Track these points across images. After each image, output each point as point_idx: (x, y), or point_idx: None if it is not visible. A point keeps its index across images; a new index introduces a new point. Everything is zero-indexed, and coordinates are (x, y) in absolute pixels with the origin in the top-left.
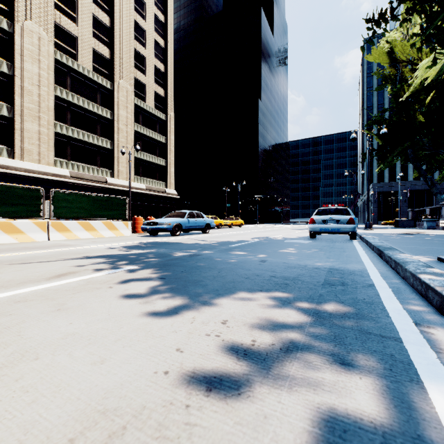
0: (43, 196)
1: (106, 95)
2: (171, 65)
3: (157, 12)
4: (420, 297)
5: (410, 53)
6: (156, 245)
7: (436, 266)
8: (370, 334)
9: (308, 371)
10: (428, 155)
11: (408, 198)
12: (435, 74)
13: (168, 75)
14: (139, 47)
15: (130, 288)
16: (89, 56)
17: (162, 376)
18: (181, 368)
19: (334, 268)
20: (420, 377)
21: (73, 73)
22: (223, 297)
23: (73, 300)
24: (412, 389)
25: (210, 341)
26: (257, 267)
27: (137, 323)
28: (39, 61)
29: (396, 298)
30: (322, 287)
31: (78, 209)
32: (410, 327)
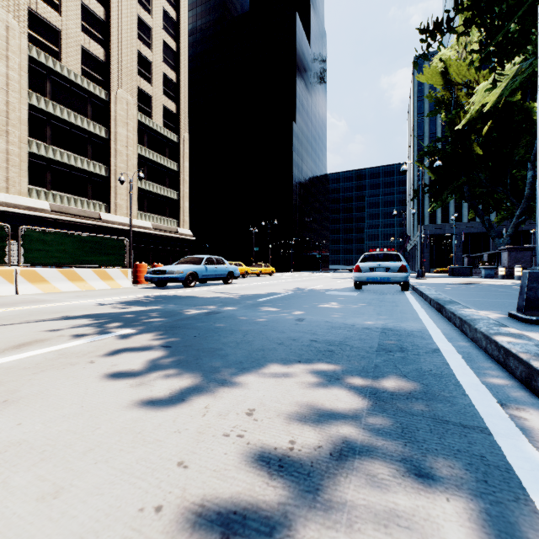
0: (8, 236)
1: (100, 107)
2: (185, 74)
3: (167, 7)
4: (498, 366)
5: (466, 75)
6: (163, 300)
7: (509, 325)
8: (448, 422)
9: (373, 492)
10: (485, 193)
11: (462, 242)
12: (495, 99)
13: (181, 86)
14: (143, 49)
15: (120, 363)
16: (76, 56)
17: (151, 516)
18: (183, 499)
19: (388, 328)
20: (526, 491)
21: (54, 76)
22: (248, 372)
23: (31, 384)
24: (522, 515)
25: (229, 446)
26: (292, 328)
27: (122, 420)
28: (8, 58)
29: (469, 368)
30: (376, 355)
31: (58, 253)
32: (495, 410)
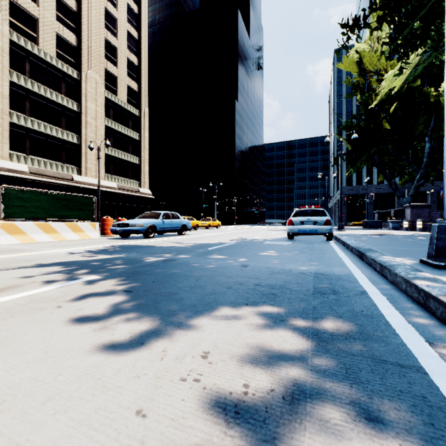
0: None
1: (72, 85)
2: (145, 59)
3: (130, 2)
4: (418, 306)
5: (377, 64)
6: (126, 249)
7: (422, 270)
8: (386, 362)
9: (328, 439)
10: (392, 161)
11: (373, 201)
12: (402, 83)
13: (142, 69)
14: (109, 36)
15: (85, 308)
16: (52, 41)
17: None
18: None
19: (319, 273)
20: None
21: (32, 58)
22: (202, 315)
23: None
24: None
25: (186, 391)
26: (238, 273)
27: (83, 365)
28: None
29: (395, 308)
30: (313, 297)
31: (35, 209)
32: (425, 348)
